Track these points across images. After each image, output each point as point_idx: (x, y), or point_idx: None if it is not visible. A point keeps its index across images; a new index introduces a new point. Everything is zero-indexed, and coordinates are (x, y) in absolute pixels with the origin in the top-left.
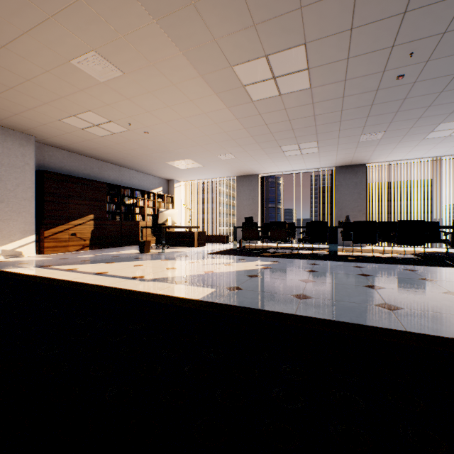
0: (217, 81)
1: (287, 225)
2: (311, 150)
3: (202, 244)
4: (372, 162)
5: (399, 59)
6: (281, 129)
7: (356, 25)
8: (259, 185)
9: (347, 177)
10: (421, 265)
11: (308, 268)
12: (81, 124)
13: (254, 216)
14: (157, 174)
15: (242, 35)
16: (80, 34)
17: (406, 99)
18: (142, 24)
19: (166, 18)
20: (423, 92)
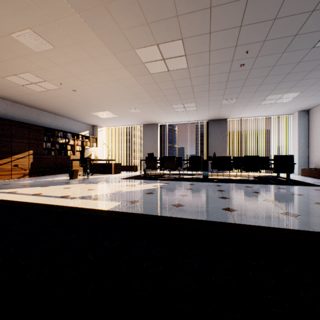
0: (125, 58)
1: (177, 158)
2: (192, 108)
3: (118, 172)
4: (230, 118)
5: (240, 54)
6: (171, 93)
7: (213, 30)
8: (158, 131)
9: (216, 127)
10: (256, 184)
11: (187, 187)
12: (21, 81)
13: (155, 152)
14: (85, 121)
15: (140, 29)
16: (18, 15)
17: (247, 79)
18: (67, 14)
19: (85, 11)
20: (256, 76)
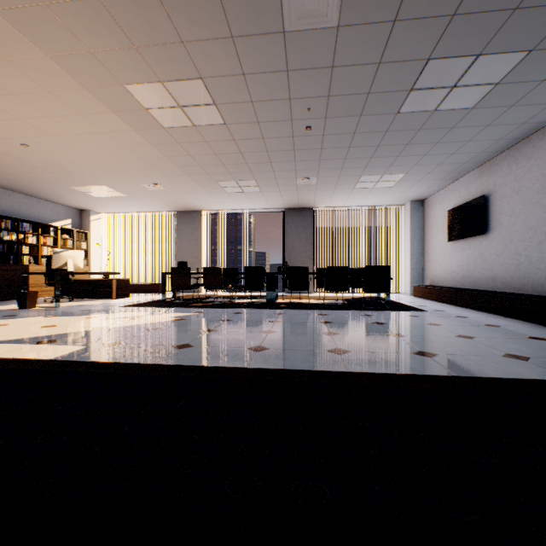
0: (110, 98)
1: (230, 271)
2: (252, 189)
3: (125, 295)
4: (318, 207)
5: (300, 111)
6: (210, 162)
7: (247, 72)
8: (204, 223)
9: (296, 220)
10: (337, 310)
11: (227, 317)
12: None
13: (198, 259)
14: (61, 201)
15: (123, 53)
16: None
17: (323, 149)
18: None
19: (10, 11)
20: (335, 145)
